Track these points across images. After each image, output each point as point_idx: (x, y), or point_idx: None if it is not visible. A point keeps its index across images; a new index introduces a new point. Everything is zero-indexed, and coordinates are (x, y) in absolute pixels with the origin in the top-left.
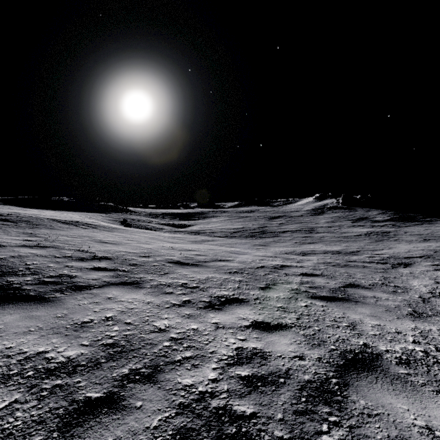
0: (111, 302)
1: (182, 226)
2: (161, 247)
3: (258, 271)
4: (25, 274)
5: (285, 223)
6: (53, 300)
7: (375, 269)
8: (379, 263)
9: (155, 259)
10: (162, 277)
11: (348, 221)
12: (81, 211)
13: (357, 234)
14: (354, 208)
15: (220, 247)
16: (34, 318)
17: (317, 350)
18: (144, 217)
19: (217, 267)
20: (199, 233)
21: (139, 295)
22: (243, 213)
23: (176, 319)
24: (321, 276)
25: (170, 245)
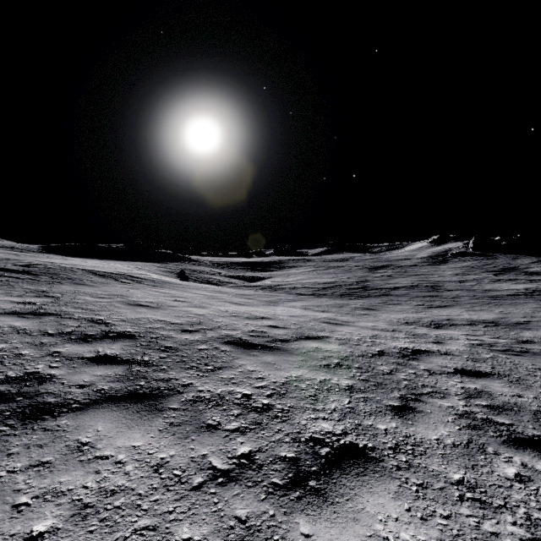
0: (76, 465)
1: (254, 279)
2: (220, 312)
3: (376, 364)
4: None
5: (394, 275)
6: None
7: None
8: None
9: (205, 336)
10: (208, 378)
11: (488, 272)
12: (132, 260)
13: (511, 293)
14: (492, 255)
15: (305, 312)
16: None
17: None
18: (207, 268)
19: (305, 354)
20: (276, 289)
21: (148, 437)
22: (332, 262)
23: None
24: (495, 376)
25: (233, 309)
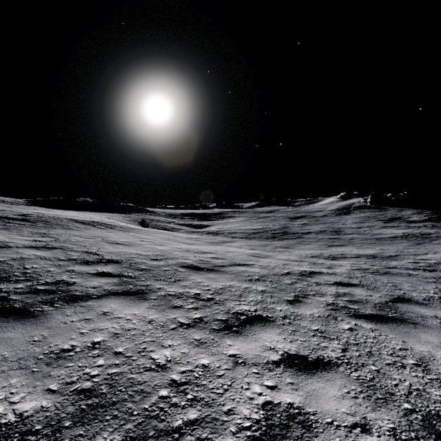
0: (105, 320)
1: (200, 226)
2: (176, 248)
3: (283, 279)
4: (18, 280)
5: (308, 223)
6: (37, 314)
7: (424, 278)
8: (427, 270)
9: (167, 263)
10: (172, 285)
11: (379, 221)
12: (102, 211)
13: (391, 236)
14: (384, 208)
15: (239, 249)
16: (4, 342)
17: (385, 411)
18: (162, 217)
19: (236, 273)
20: (217, 234)
21: (141, 310)
22: (262, 213)
23: (182, 347)
24: (360, 286)
25: (185, 247)
